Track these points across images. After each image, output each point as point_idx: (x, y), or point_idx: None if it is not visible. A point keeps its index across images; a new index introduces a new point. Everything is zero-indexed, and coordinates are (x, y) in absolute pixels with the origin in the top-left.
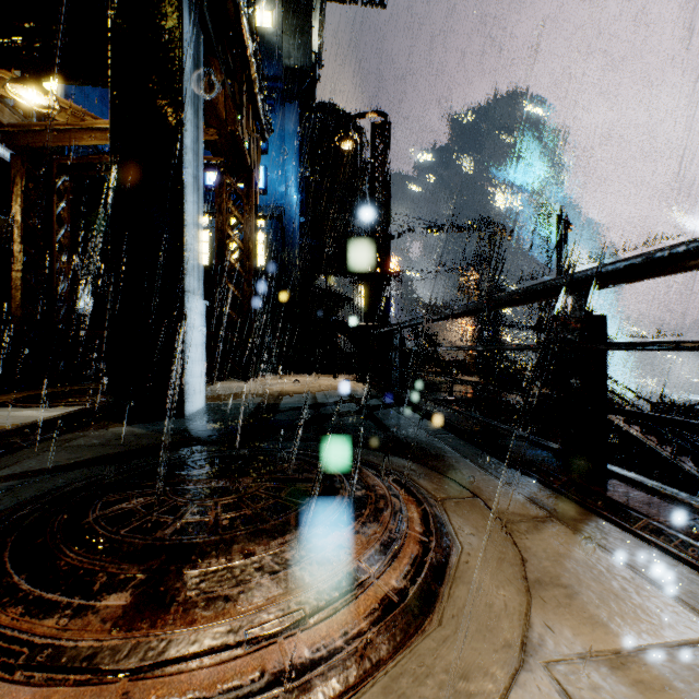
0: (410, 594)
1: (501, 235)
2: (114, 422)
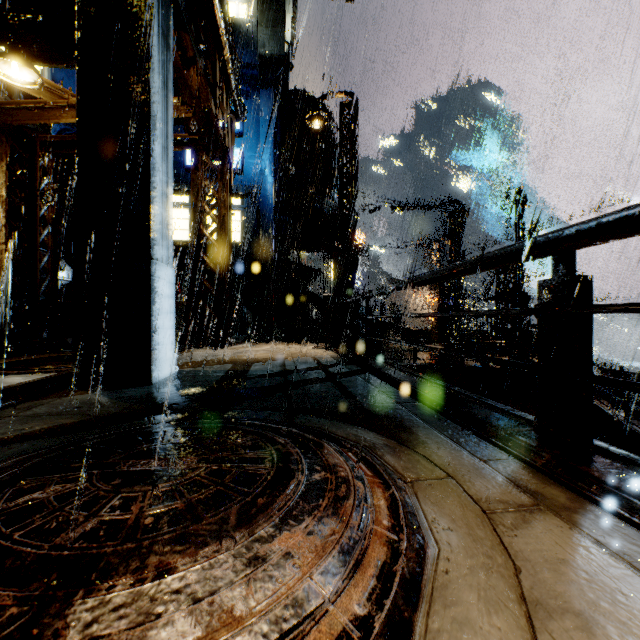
0: (375, 629)
1: (462, 212)
2: (79, 389)
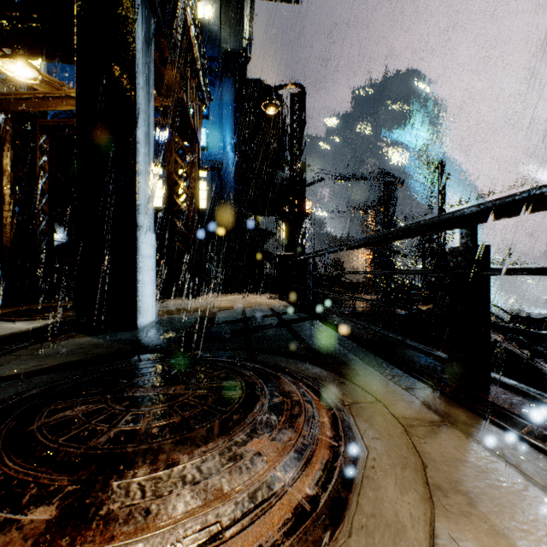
0: (321, 503)
1: (393, 183)
2: (78, 333)
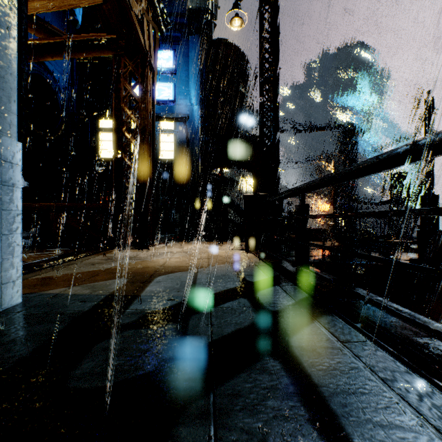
0: None
1: (355, 132)
2: None
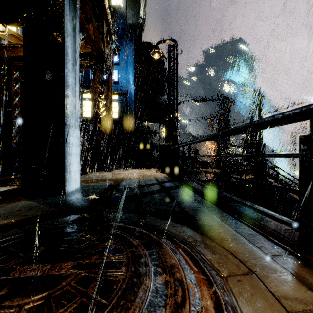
0: None
1: (229, 103)
2: (24, 197)
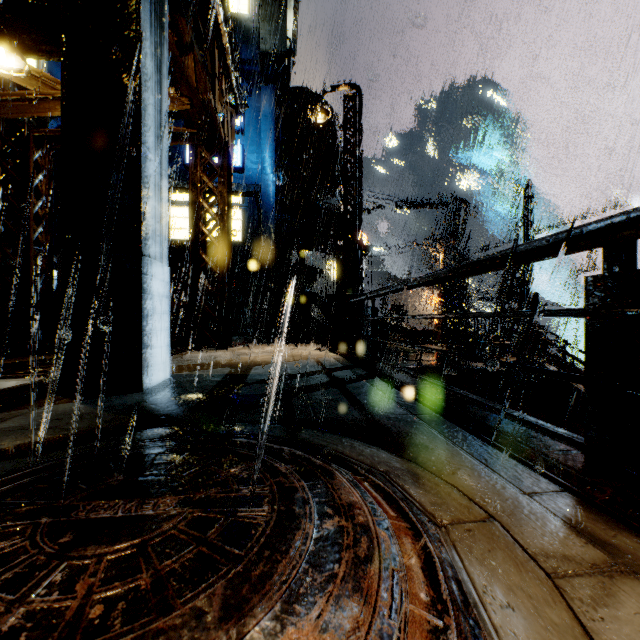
0: None
1: (466, 211)
2: (63, 397)
